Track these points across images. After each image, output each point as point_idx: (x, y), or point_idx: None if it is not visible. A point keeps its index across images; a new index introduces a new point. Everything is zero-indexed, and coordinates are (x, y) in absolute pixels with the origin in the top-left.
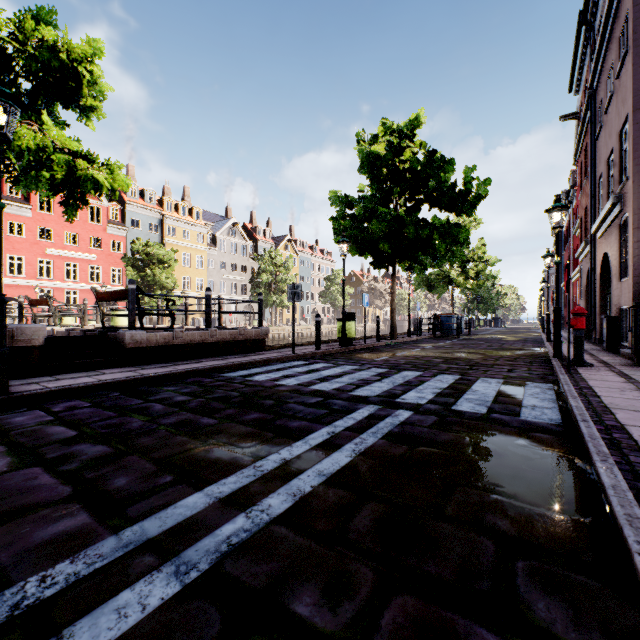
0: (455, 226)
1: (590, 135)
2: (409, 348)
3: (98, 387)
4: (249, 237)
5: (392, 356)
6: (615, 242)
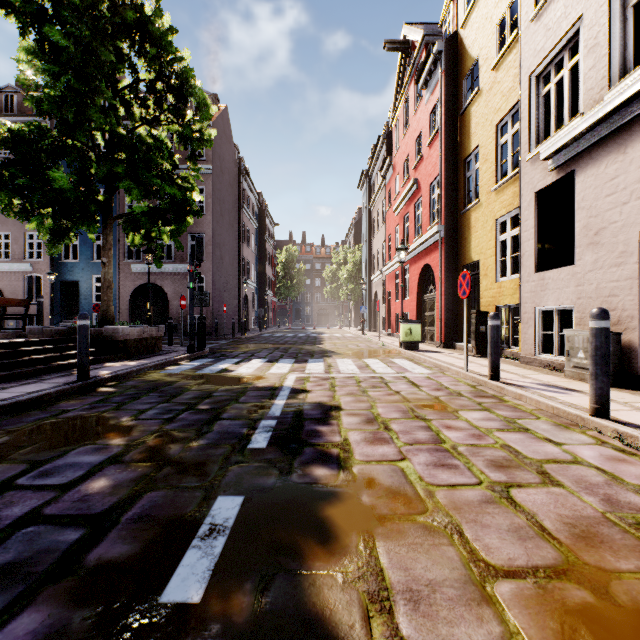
0: None
1: None
2: None
3: None
4: None
5: None
6: (17, 282)
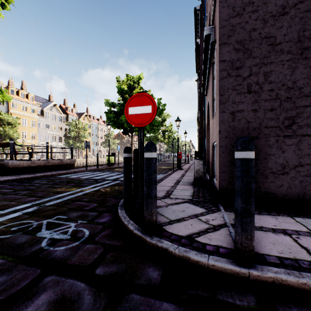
0: (153, 120)
1: (198, 92)
2: None
3: (6, 181)
4: (63, 112)
5: None
6: None
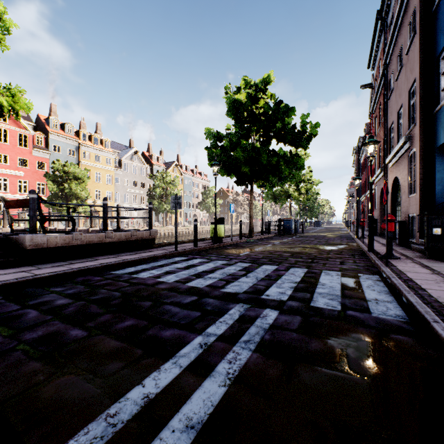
0: (295, 156)
1: (384, 96)
2: (263, 244)
3: None
4: (147, 162)
5: (252, 251)
6: (404, 169)
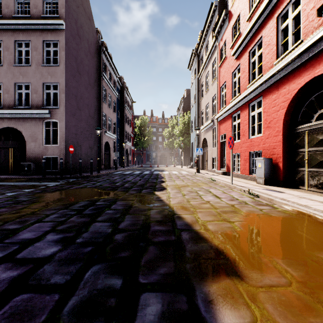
0: None
1: None
2: None
3: None
4: None
5: None
6: None
